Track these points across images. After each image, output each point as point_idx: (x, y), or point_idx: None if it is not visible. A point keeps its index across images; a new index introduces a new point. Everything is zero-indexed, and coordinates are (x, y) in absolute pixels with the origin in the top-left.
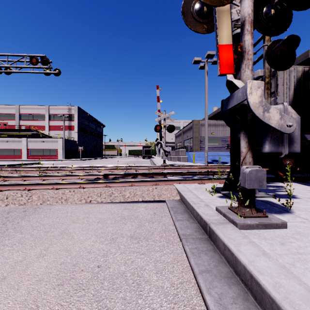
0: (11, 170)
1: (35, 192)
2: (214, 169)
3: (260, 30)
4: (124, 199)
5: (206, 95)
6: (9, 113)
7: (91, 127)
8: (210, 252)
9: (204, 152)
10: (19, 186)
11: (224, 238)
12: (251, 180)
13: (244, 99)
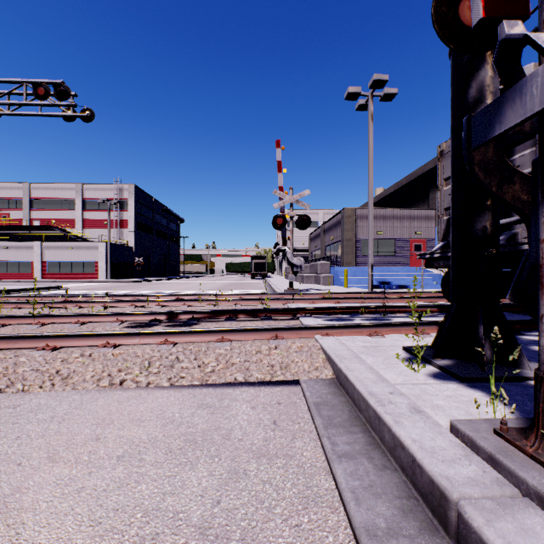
0: None
1: (1, 356)
2: (390, 300)
3: None
4: (202, 377)
5: (370, 159)
6: (11, 197)
7: (159, 223)
8: None
9: (363, 268)
10: None
11: None
12: None
13: None
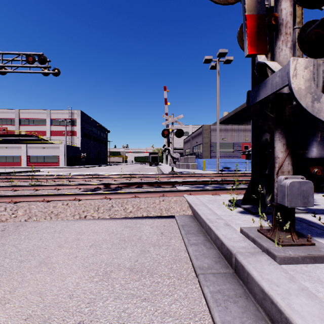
0: (4, 178)
1: (21, 205)
2: (227, 177)
3: (297, 1)
4: (126, 214)
5: (217, 97)
6: (8, 118)
7: (95, 133)
8: (240, 299)
9: (214, 159)
10: (4, 198)
11: (261, 281)
12: (292, 195)
13: (285, 84)
